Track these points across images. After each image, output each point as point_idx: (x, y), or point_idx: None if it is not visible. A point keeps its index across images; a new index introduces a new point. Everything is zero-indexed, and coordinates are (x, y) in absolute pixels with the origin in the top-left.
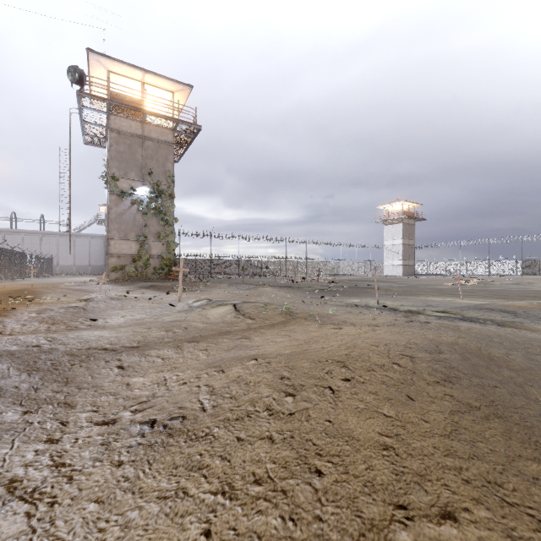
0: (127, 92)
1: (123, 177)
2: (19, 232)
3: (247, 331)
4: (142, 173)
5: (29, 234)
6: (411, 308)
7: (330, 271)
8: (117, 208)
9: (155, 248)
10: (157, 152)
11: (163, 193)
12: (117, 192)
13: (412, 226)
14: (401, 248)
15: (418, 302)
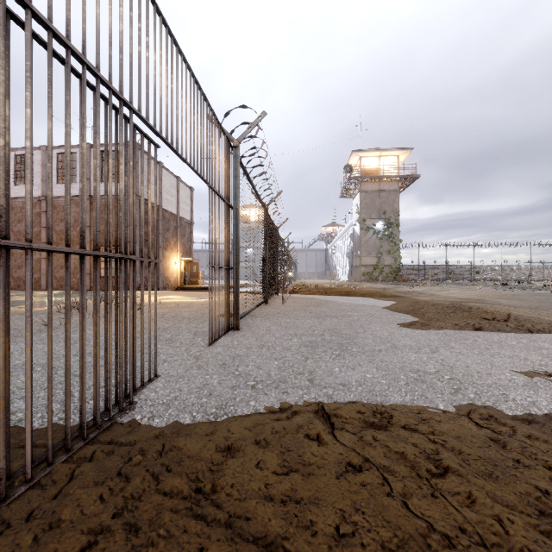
0: (372, 168)
1: (368, 218)
2: None
3: None
4: (379, 214)
5: None
6: None
7: None
8: (365, 237)
9: (386, 261)
10: (388, 198)
11: (392, 224)
12: (365, 228)
13: None
14: None
15: None
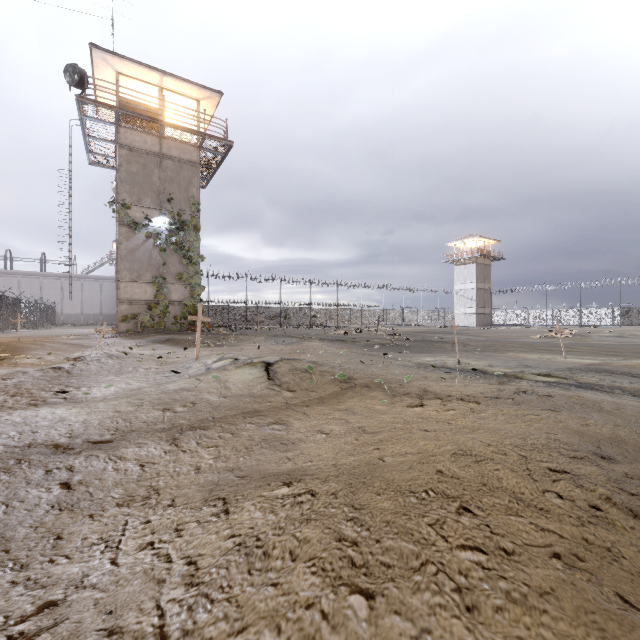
0: (140, 98)
1: (136, 204)
2: (14, 273)
3: (283, 410)
4: (160, 200)
5: (27, 276)
6: (503, 369)
7: (390, 321)
8: (129, 243)
9: (175, 293)
10: (179, 174)
11: (186, 224)
12: (128, 222)
13: (488, 266)
14: (475, 293)
15: (509, 361)
